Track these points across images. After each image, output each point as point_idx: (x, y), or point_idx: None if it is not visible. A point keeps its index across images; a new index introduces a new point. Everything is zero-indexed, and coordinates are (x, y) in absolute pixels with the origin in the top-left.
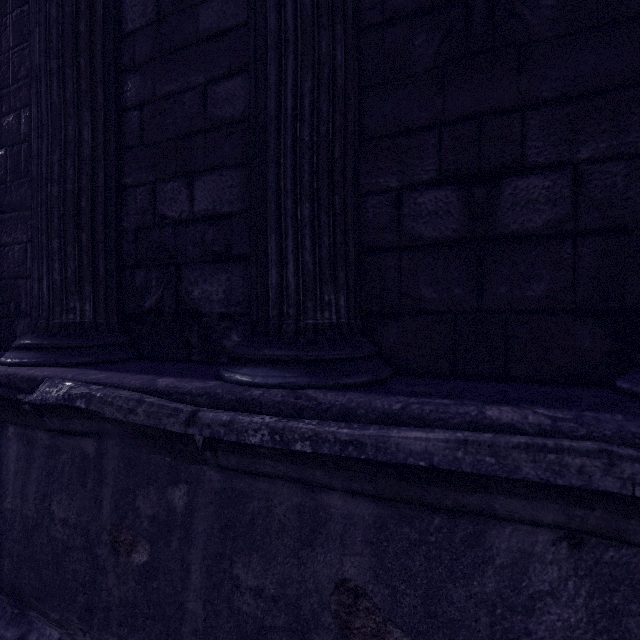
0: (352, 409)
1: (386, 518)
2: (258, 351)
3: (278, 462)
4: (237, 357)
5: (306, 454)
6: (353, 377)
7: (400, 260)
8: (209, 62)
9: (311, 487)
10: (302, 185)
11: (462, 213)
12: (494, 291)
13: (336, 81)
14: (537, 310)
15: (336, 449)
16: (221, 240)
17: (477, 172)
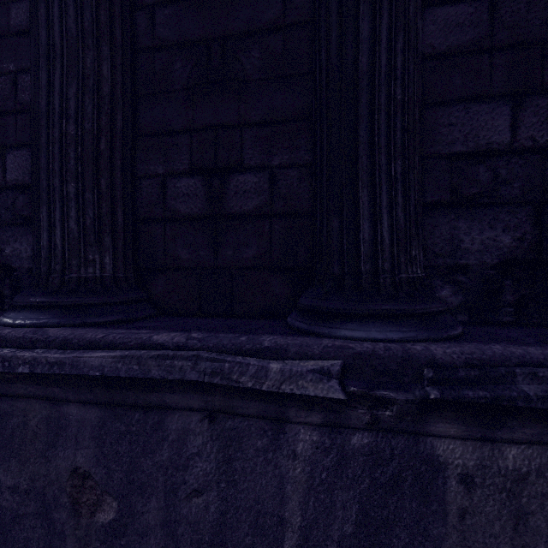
0: (70, 340)
1: (106, 418)
2: (26, 299)
3: (27, 385)
4: (12, 304)
5: (41, 376)
6: (102, 317)
7: (165, 229)
8: (19, 54)
9: (57, 402)
10: (68, 168)
11: (205, 196)
12: (225, 253)
13: (102, 90)
14: (250, 267)
15: (46, 369)
16: (30, 206)
17: (214, 168)
